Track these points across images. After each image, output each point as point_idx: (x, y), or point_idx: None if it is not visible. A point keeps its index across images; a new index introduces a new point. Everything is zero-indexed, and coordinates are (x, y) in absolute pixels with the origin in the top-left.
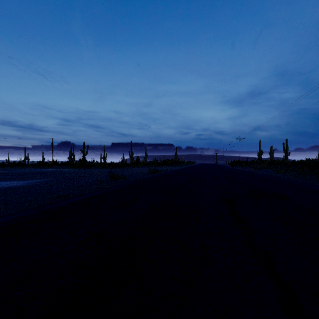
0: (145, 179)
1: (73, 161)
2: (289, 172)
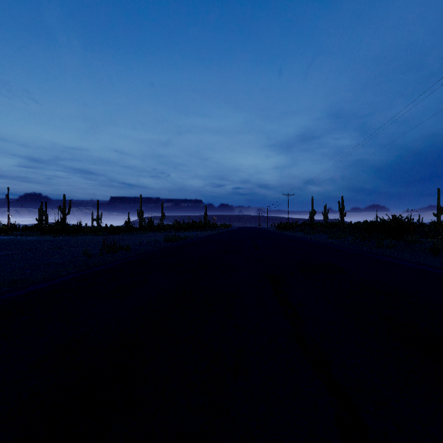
0: (159, 250)
1: (45, 224)
2: (345, 237)
